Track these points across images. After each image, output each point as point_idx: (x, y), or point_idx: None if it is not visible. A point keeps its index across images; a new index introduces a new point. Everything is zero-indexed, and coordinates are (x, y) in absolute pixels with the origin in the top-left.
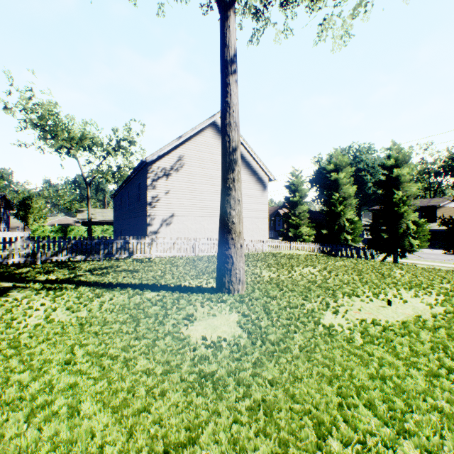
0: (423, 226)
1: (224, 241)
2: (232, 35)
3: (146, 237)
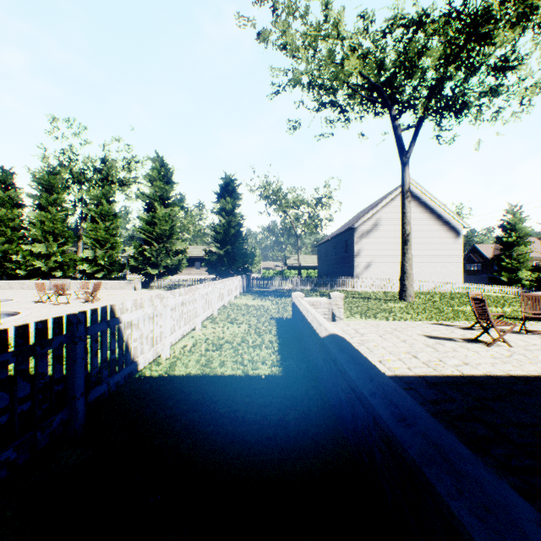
0: None
1: (402, 277)
2: (406, 178)
3: (354, 277)
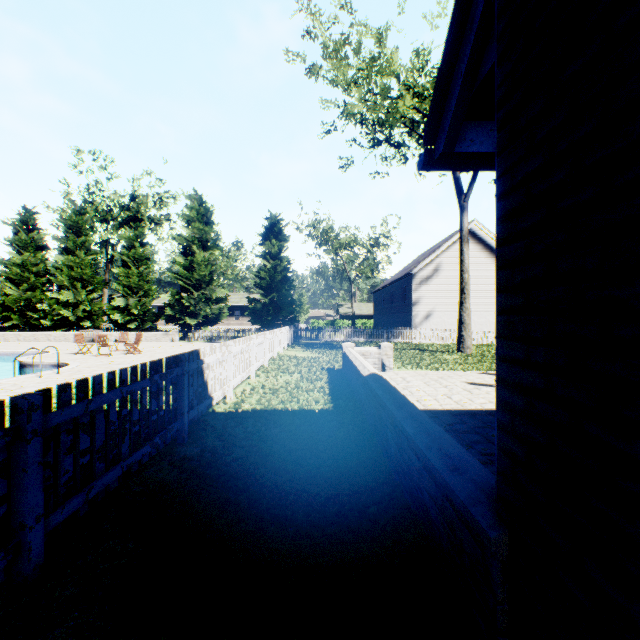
0: None
1: (459, 328)
2: (465, 223)
3: (412, 328)
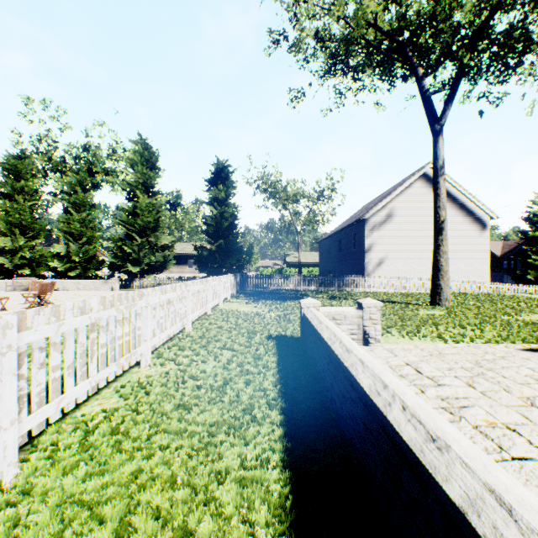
0: None
1: (435, 276)
2: (440, 151)
3: (365, 276)
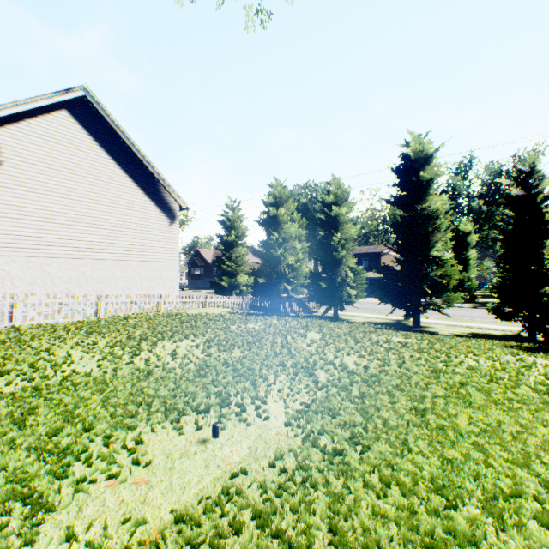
0: (361, 274)
1: None
2: None
3: None
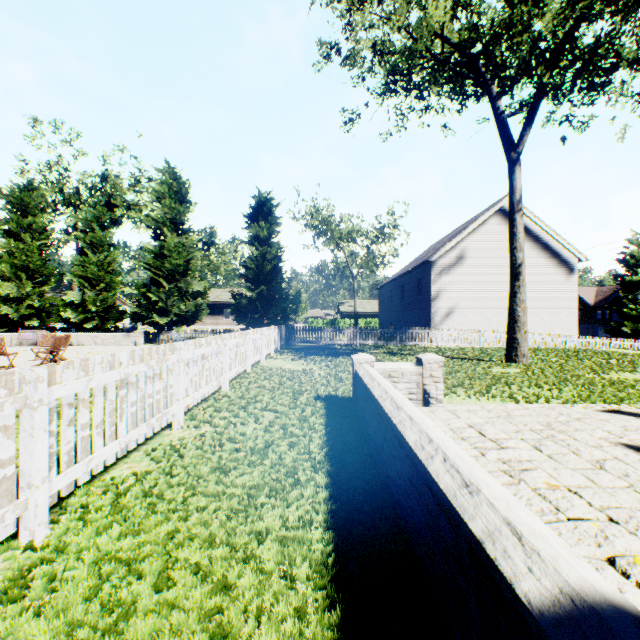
0: None
1: (511, 328)
2: (517, 183)
3: (432, 328)
